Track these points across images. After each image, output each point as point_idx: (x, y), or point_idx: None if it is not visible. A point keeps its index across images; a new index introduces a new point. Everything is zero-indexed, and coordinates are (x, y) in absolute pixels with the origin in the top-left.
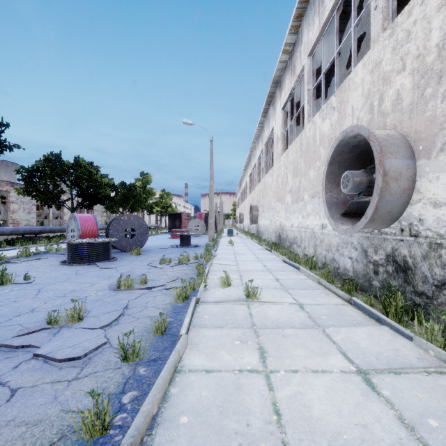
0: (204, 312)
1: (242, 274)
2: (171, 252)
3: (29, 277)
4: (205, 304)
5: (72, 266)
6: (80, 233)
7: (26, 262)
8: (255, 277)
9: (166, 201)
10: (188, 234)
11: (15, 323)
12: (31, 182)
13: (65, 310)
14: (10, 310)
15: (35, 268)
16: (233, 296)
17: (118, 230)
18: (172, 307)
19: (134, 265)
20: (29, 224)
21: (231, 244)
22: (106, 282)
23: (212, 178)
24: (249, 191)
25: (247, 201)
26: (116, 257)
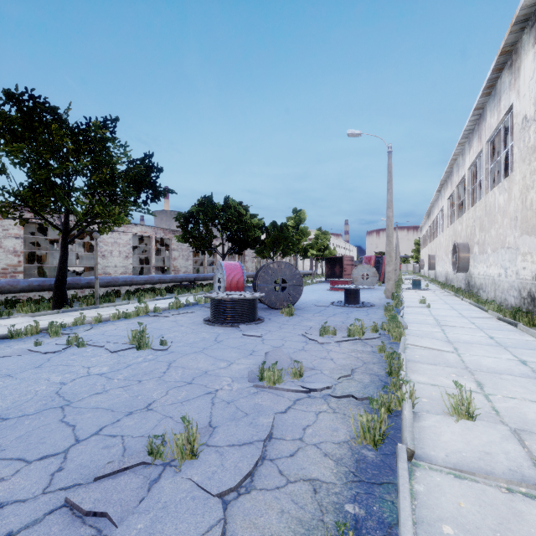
0: (436, 505)
1: (480, 379)
2: (332, 314)
3: (165, 341)
4: (430, 471)
5: (213, 327)
6: (225, 284)
7: (174, 316)
8: (517, 392)
9: (322, 242)
10: (356, 288)
11: (118, 433)
12: (187, 229)
13: (173, 434)
14: (127, 399)
15: (179, 326)
16: (496, 459)
17: (266, 281)
18: (353, 460)
19: (285, 334)
20: (187, 271)
21: (424, 305)
22: (247, 363)
23: (391, 206)
24: (447, 223)
25: (444, 237)
26: (263, 317)
